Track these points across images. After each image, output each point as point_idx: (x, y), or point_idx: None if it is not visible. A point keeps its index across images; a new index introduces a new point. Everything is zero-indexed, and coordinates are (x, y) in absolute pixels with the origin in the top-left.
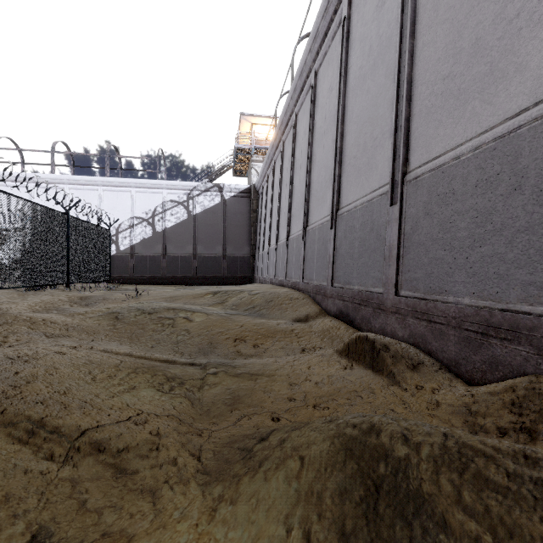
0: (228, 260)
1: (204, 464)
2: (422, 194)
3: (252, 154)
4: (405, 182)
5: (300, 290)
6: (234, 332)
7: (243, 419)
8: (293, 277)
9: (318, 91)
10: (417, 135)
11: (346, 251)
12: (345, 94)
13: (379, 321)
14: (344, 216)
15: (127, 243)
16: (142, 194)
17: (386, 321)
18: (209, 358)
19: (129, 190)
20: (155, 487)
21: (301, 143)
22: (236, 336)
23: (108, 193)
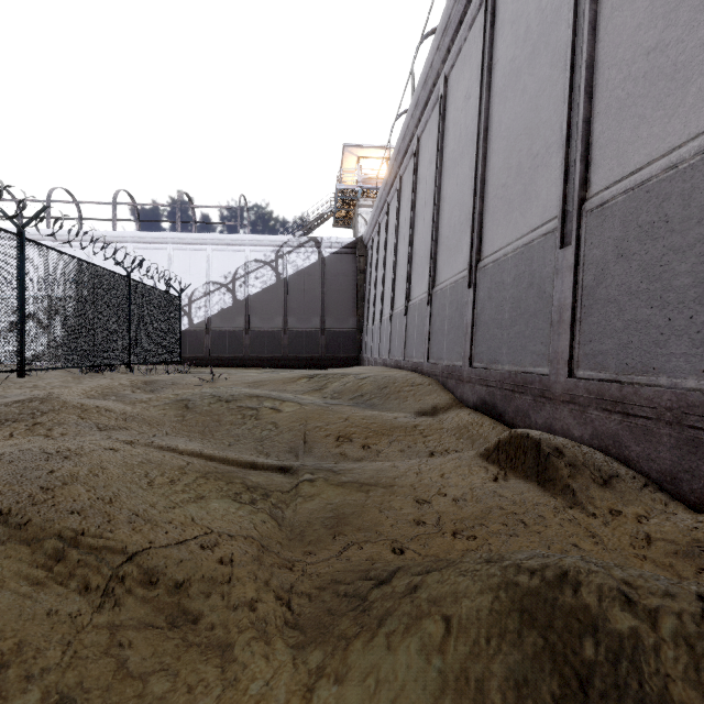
0: (328, 336)
1: (295, 614)
2: (613, 227)
3: (358, 198)
4: (584, 213)
5: (425, 373)
6: (336, 427)
7: (350, 548)
8: (414, 357)
9: (449, 102)
10: (602, 142)
11: (491, 317)
12: (489, 100)
13: (543, 414)
14: (489, 269)
15: (202, 315)
16: (221, 253)
17: (554, 415)
18: (304, 461)
19: (204, 248)
20: (225, 644)
21: (425, 176)
22: (339, 432)
23: (179, 253)
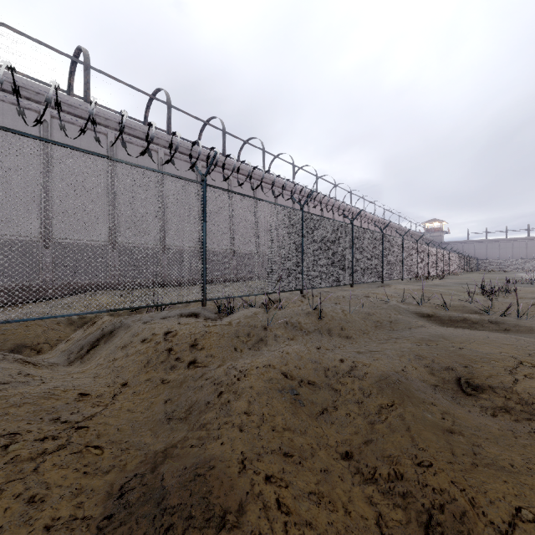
0: None
1: None
2: None
3: None
4: None
5: None
6: None
7: None
8: None
9: None
10: None
11: None
12: None
13: None
14: None
15: None
16: None
17: None
18: None
19: None
20: None
21: None
22: None
23: None
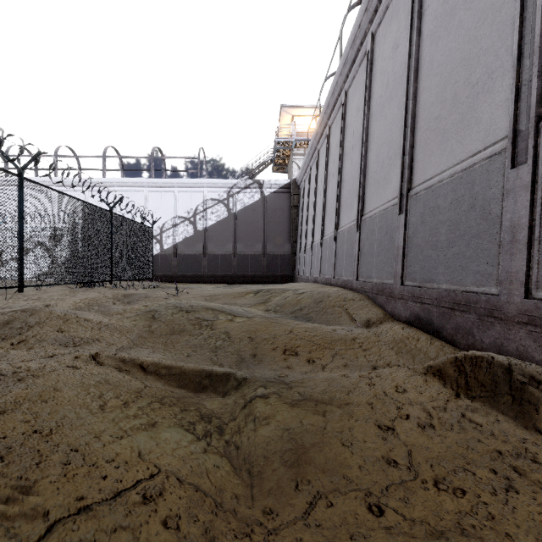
0: (268, 259)
1: None
2: None
3: (293, 148)
4: None
5: (354, 290)
6: (282, 339)
7: (318, 504)
8: (343, 275)
9: (376, 55)
10: None
11: (425, 240)
12: (419, 44)
13: (491, 333)
14: (421, 196)
15: (170, 242)
16: (184, 194)
17: (506, 335)
18: (254, 373)
19: (172, 190)
20: None
21: (353, 122)
22: (285, 344)
23: (153, 194)
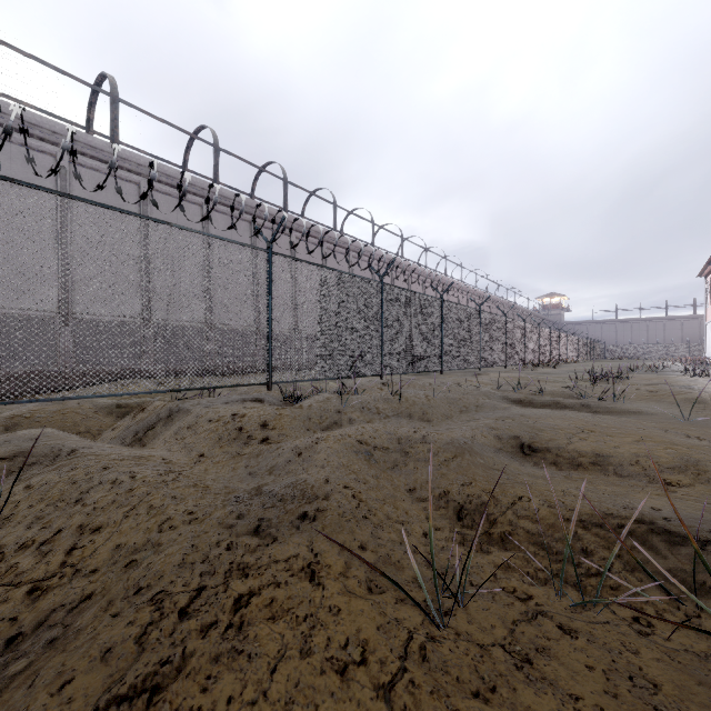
0: None
1: None
2: None
3: None
4: None
5: None
6: None
7: None
8: None
9: None
10: None
11: None
12: None
13: None
14: None
15: None
16: None
17: None
18: None
19: None
20: None
21: None
22: None
23: None
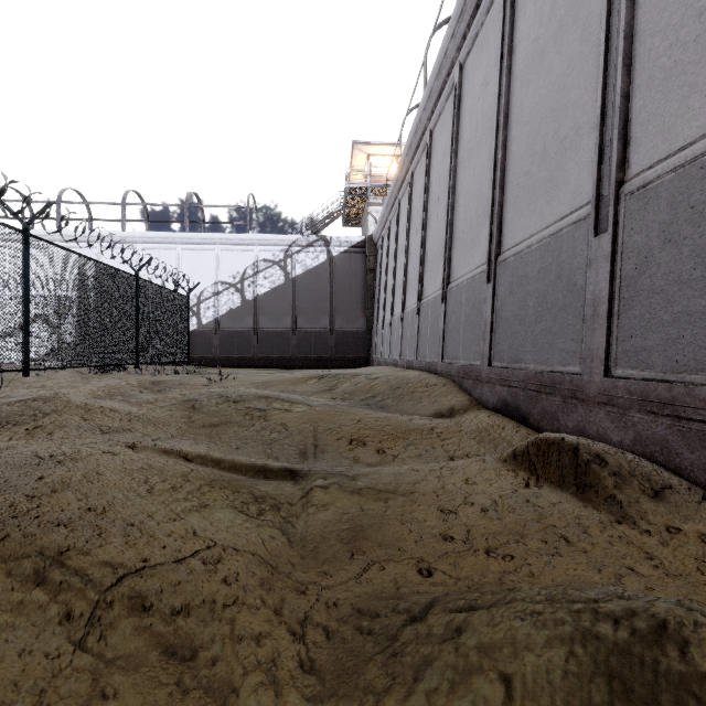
0: (337, 336)
1: (310, 653)
2: (658, 210)
3: (368, 196)
4: (623, 196)
5: (439, 373)
6: (349, 429)
7: (371, 568)
8: (427, 356)
9: (465, 91)
10: (643, 118)
11: (513, 313)
12: (510, 85)
13: (574, 417)
14: (510, 263)
15: (211, 316)
16: (229, 253)
17: (587, 418)
18: (315, 465)
19: (213, 248)
20: (228, 692)
21: (439, 170)
22: (351, 435)
23: (187, 253)
